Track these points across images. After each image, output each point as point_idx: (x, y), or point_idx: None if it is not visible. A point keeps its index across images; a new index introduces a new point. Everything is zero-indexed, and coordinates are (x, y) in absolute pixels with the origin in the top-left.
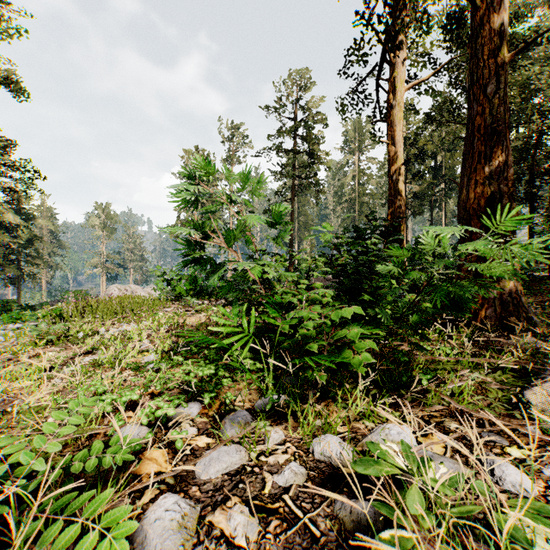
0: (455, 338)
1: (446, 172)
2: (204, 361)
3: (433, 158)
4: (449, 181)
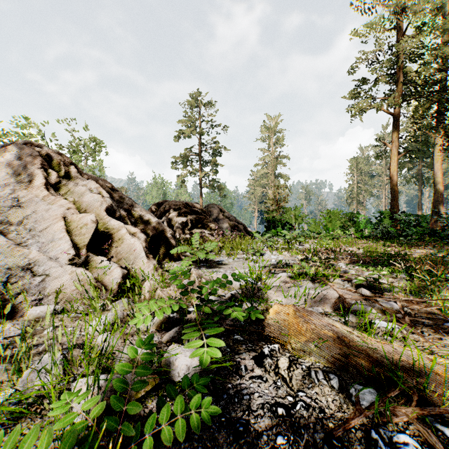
0: None
1: None
2: None
3: None
4: None
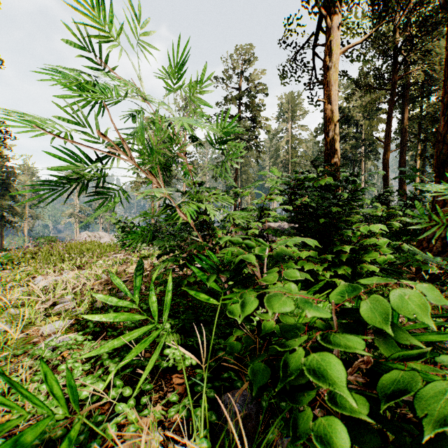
0: (447, 298)
1: (365, 137)
2: (121, 334)
3: (355, 125)
4: (368, 145)
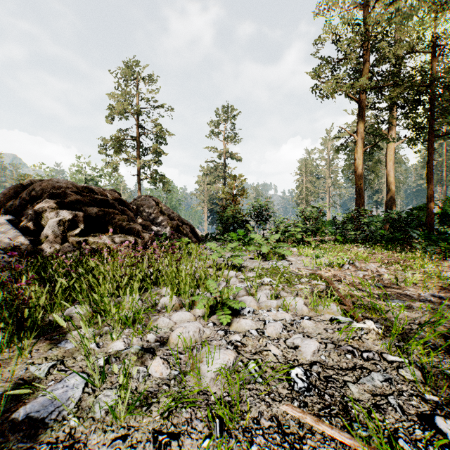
0: None
1: None
2: None
3: None
4: None
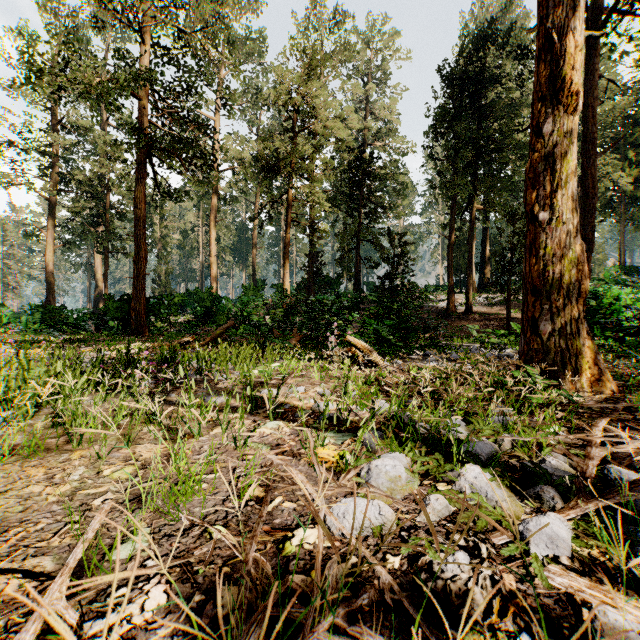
0: None
1: None
2: None
3: None
4: None
